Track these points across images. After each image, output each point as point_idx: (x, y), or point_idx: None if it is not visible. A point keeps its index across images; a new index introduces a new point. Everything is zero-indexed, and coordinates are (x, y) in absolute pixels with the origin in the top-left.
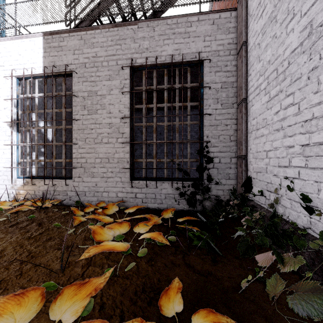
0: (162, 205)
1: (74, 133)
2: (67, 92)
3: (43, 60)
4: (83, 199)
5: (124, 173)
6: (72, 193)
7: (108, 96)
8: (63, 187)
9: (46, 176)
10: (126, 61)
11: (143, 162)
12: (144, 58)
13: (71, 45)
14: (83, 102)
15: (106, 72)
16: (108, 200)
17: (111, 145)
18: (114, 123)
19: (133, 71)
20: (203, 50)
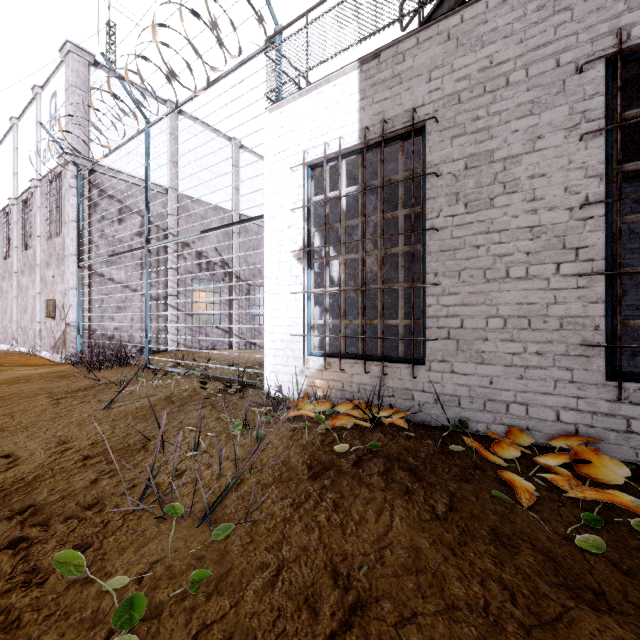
0: None
1: (429, 262)
2: (410, 172)
3: (358, 116)
4: (453, 413)
5: (583, 359)
6: (426, 395)
7: (528, 157)
8: (404, 382)
9: (362, 354)
10: (590, 46)
11: None
12: None
13: (423, 62)
14: (452, 185)
15: (522, 97)
16: (526, 426)
17: (538, 282)
18: (547, 224)
19: (613, 70)
20: None
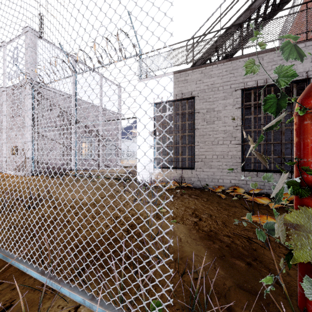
0: (270, 190)
1: (196, 138)
2: (190, 110)
3: (173, 90)
4: (203, 183)
5: (236, 166)
6: (195, 179)
7: (223, 111)
8: (188, 175)
9: (174, 167)
10: (238, 84)
11: (252, 158)
12: (253, 81)
13: (194, 78)
14: (203, 116)
15: (221, 94)
16: (223, 185)
17: (226, 145)
18: (228, 130)
19: (243, 91)
20: (310, 69)
